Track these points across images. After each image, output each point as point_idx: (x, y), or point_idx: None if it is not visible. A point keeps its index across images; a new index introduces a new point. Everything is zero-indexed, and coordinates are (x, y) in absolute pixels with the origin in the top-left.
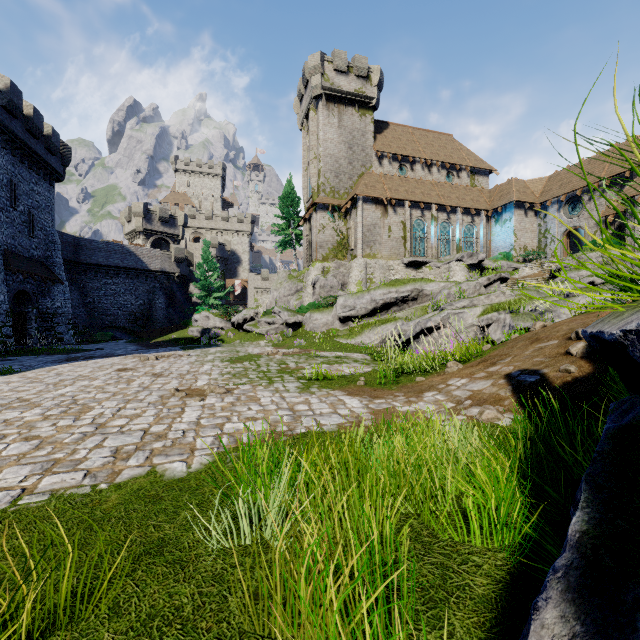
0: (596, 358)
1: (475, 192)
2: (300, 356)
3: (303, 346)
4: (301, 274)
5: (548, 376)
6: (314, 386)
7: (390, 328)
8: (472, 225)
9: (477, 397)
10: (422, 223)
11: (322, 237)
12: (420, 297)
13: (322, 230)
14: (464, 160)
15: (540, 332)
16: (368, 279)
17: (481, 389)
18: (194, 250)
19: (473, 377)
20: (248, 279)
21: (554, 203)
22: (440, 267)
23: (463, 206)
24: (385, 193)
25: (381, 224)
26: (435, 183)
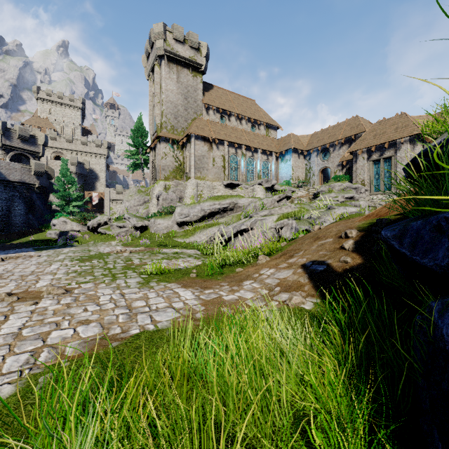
0: (363, 251)
1: (269, 140)
2: (145, 253)
3: (148, 245)
4: (148, 189)
5: (332, 266)
6: (153, 280)
7: (215, 230)
8: (267, 161)
9: (284, 284)
10: (236, 157)
11: (164, 162)
12: (235, 208)
13: (164, 157)
14: (262, 118)
15: (318, 232)
16: (199, 195)
17: (286, 277)
18: (55, 166)
19: (278, 267)
20: (104, 192)
21: (314, 151)
22: (248, 188)
23: (262, 148)
24: (211, 134)
25: (208, 156)
26: (244, 131)
